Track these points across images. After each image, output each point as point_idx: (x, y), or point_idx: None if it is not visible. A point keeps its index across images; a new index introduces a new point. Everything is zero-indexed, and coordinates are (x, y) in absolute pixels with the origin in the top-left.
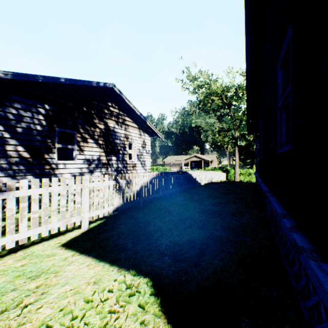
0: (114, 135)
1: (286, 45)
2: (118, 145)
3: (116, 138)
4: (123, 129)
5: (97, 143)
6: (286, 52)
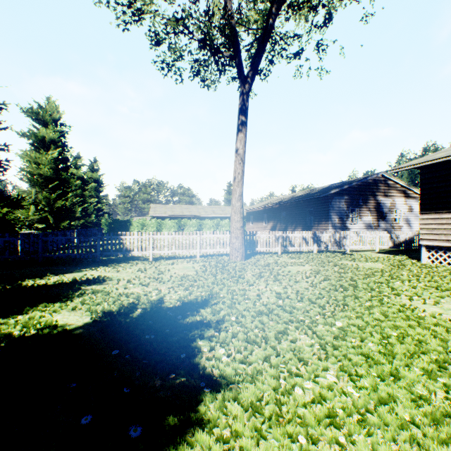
0: (381, 206)
1: None
2: (384, 213)
3: (383, 207)
4: (389, 200)
5: (370, 213)
6: None
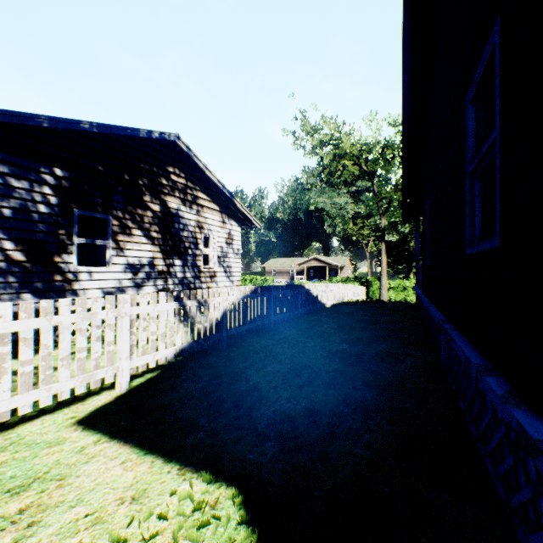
0: (177, 223)
1: (486, 58)
2: (185, 240)
3: (181, 227)
4: (194, 213)
5: (148, 236)
6: (485, 72)
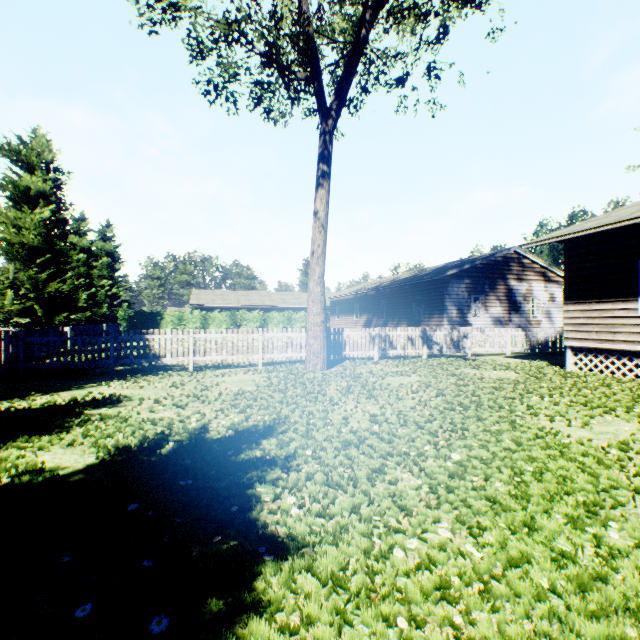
0: (514, 293)
1: None
2: (518, 303)
3: (516, 295)
4: (524, 285)
5: (499, 302)
6: None
